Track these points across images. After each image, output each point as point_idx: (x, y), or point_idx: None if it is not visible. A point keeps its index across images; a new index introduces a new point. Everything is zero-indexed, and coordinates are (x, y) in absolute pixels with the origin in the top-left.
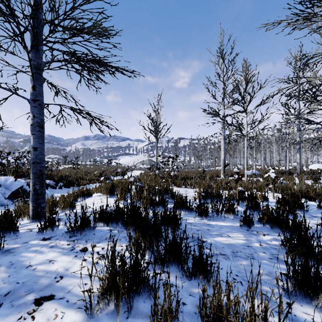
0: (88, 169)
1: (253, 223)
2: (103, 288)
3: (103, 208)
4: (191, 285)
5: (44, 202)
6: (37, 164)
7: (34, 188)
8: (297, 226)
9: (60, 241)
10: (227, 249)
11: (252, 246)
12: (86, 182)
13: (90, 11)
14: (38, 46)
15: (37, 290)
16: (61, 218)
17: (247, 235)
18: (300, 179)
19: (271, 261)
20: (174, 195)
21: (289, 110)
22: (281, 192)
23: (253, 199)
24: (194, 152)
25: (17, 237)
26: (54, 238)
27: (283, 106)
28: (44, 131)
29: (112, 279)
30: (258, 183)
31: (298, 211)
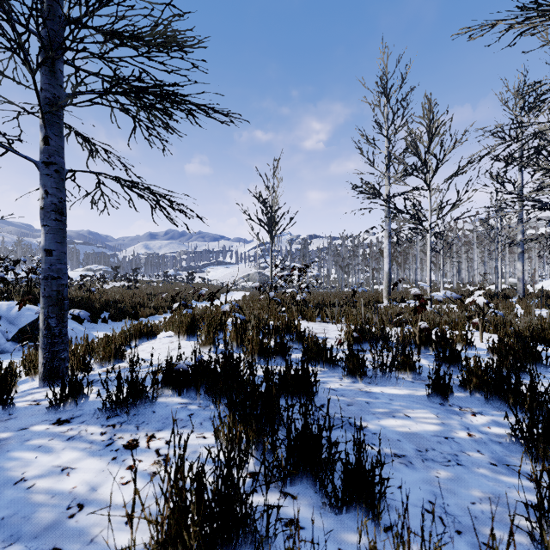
0: (154, 290)
1: (451, 391)
2: (159, 540)
3: (171, 362)
4: (342, 525)
5: (66, 349)
6: (53, 281)
7: (48, 324)
8: (538, 397)
9: (87, 427)
10: (407, 445)
11: (454, 438)
12: (149, 311)
13: (150, 2)
14: (55, 63)
15: (29, 536)
16: (97, 378)
17: (442, 415)
18: (525, 308)
19: (495, 471)
20: (303, 337)
21: (503, 186)
22: (494, 330)
23: (447, 345)
24: (337, 260)
25: (10, 417)
26: (78, 419)
27: (493, 179)
28: (65, 219)
29: (179, 521)
30: (452, 315)
31: (531, 367)
